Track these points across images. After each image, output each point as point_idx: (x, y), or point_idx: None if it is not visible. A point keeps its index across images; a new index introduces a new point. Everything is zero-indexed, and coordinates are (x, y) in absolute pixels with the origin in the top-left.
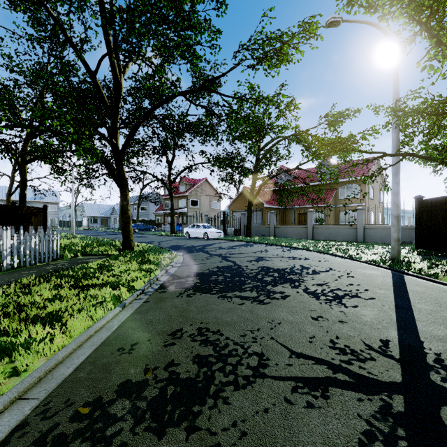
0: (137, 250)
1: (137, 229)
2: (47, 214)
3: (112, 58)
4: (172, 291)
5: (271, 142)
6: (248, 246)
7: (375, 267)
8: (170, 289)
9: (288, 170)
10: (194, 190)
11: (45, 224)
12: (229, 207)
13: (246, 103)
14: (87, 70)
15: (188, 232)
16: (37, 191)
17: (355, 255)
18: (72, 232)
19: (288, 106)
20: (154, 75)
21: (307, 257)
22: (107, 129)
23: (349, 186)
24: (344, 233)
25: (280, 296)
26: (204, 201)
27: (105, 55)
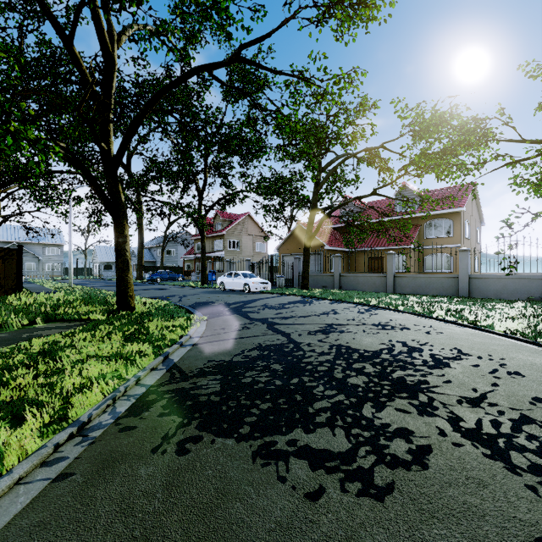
0: (139, 311)
1: (160, 278)
2: (48, 259)
3: (91, 4)
4: (149, 426)
5: (335, 160)
6: (306, 303)
7: (532, 346)
8: (148, 417)
9: (361, 197)
10: (233, 228)
11: (19, 272)
12: (278, 249)
13: (303, 99)
14: (58, 31)
15: (223, 282)
16: (28, 228)
17: (478, 322)
18: (69, 282)
19: (363, 104)
20: (158, 31)
21: (403, 324)
22: (89, 124)
23: (438, 222)
24: (440, 285)
25: (407, 451)
26: (246, 242)
27: (81, 2)
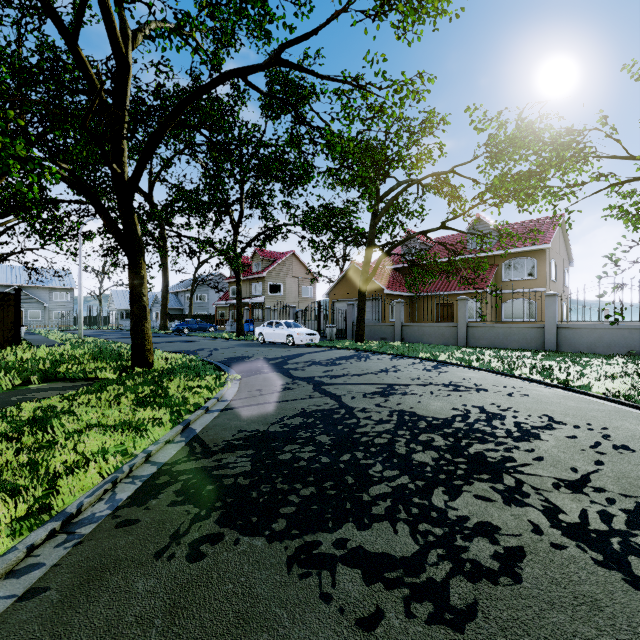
0: (158, 369)
1: (187, 328)
2: (56, 306)
3: None
4: (155, 520)
5: (396, 187)
6: (361, 358)
7: (639, 412)
8: (155, 507)
9: (427, 231)
10: (275, 269)
11: (17, 321)
12: (328, 294)
13: (358, 113)
14: (59, 28)
15: (262, 333)
16: (31, 269)
17: (571, 381)
18: (79, 333)
19: (430, 119)
20: (180, 26)
21: (479, 384)
22: (97, 141)
23: (519, 261)
24: (522, 336)
25: (493, 556)
26: (290, 286)
27: None
